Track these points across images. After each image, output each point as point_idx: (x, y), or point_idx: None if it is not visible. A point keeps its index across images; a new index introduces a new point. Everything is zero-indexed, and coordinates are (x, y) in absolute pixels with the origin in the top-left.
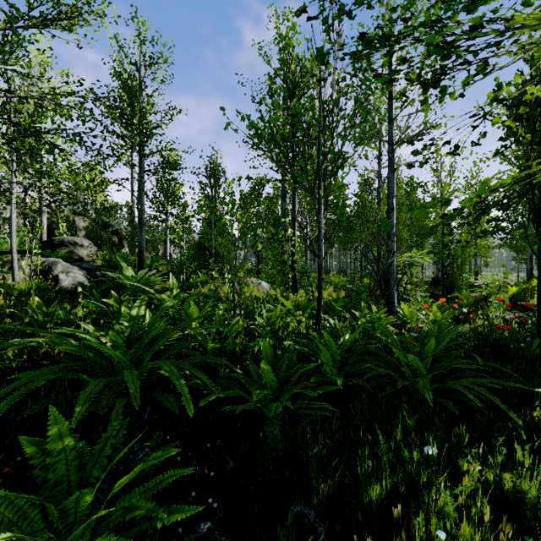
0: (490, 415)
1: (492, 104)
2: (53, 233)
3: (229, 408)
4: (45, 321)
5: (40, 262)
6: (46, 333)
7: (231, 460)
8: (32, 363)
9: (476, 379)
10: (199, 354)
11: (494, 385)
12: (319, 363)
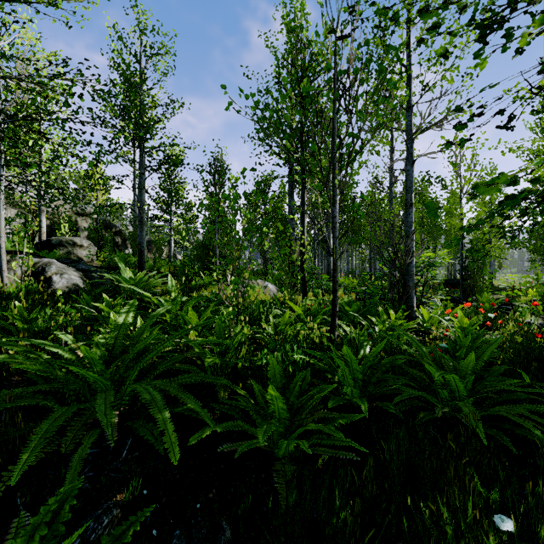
0: None
1: None
2: (55, 234)
3: (227, 448)
4: (25, 329)
5: (31, 263)
6: (12, 346)
7: (228, 526)
8: (1, 379)
9: (534, 407)
10: (196, 369)
11: None
12: (336, 380)
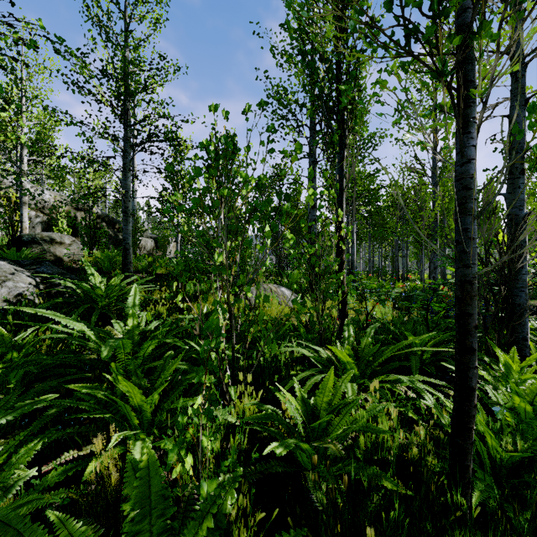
0: None
1: None
2: (53, 231)
3: None
4: None
5: None
6: None
7: None
8: None
9: None
10: None
11: None
12: None
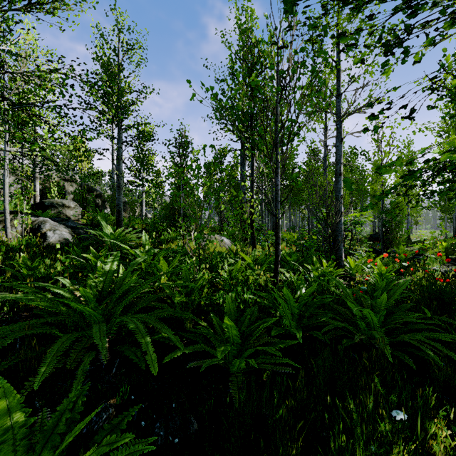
0: (448, 370)
1: (451, 66)
2: (46, 196)
3: (194, 364)
4: (29, 275)
5: (30, 221)
6: (24, 288)
7: (195, 421)
8: (13, 314)
9: (430, 334)
10: (167, 306)
11: (446, 339)
12: (278, 315)
